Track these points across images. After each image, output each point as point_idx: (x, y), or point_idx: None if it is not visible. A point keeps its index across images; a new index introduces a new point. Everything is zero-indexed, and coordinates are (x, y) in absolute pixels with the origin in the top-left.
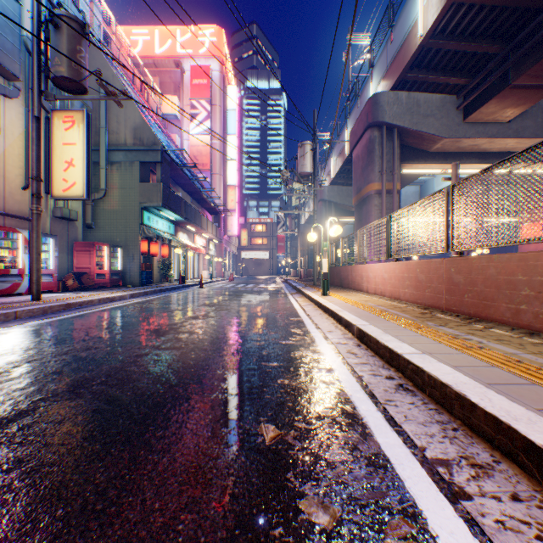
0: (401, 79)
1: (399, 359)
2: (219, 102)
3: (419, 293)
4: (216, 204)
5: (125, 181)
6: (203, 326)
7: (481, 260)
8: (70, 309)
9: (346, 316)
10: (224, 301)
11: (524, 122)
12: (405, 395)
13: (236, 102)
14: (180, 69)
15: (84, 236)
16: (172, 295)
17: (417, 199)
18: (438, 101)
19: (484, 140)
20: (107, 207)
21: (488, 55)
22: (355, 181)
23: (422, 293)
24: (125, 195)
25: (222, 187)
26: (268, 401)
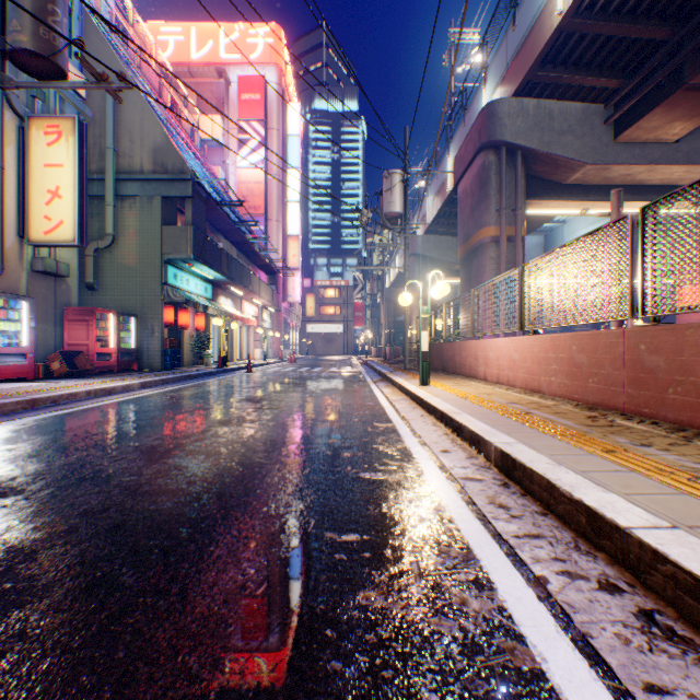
0: (528, 80)
1: (622, 539)
2: (276, 124)
3: (576, 384)
4: (272, 259)
5: (142, 223)
6: (233, 439)
7: None
8: (36, 407)
9: (470, 425)
10: (277, 393)
11: (698, 142)
12: (687, 665)
13: (299, 125)
14: (224, 79)
15: (83, 300)
16: (204, 384)
17: (540, 254)
18: (578, 112)
19: (641, 167)
20: (116, 260)
21: (652, 44)
22: (461, 226)
23: (583, 384)
24: (142, 243)
25: (281, 238)
26: (336, 694)
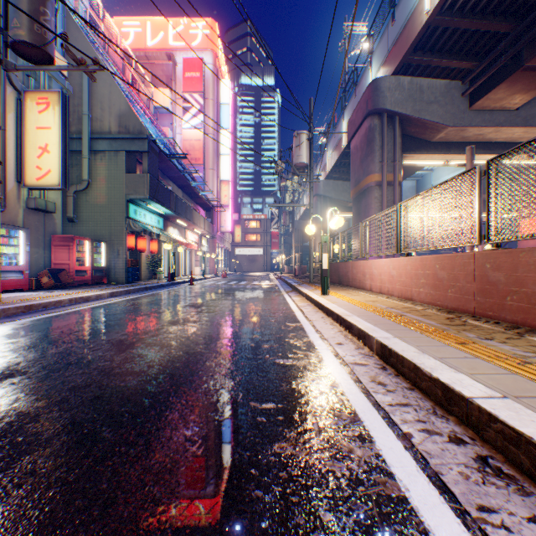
0: (404, 62)
1: (467, 406)
2: (212, 95)
3: (439, 294)
4: (209, 198)
5: (110, 171)
6: (180, 335)
7: (534, 254)
8: (32, 311)
9: (358, 324)
10: (213, 301)
11: (533, 110)
12: (509, 493)
13: (229, 96)
14: (172, 61)
15: (65, 230)
16: (157, 294)
17: (413, 194)
18: (442, 87)
19: (490, 129)
20: (90, 199)
21: (498, 35)
22: (353, 174)
23: (444, 294)
24: (110, 187)
25: (215, 183)
26: (258, 512)
